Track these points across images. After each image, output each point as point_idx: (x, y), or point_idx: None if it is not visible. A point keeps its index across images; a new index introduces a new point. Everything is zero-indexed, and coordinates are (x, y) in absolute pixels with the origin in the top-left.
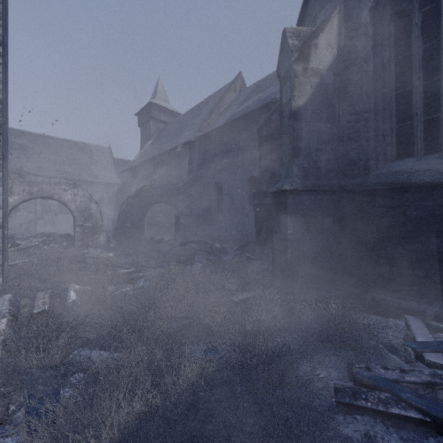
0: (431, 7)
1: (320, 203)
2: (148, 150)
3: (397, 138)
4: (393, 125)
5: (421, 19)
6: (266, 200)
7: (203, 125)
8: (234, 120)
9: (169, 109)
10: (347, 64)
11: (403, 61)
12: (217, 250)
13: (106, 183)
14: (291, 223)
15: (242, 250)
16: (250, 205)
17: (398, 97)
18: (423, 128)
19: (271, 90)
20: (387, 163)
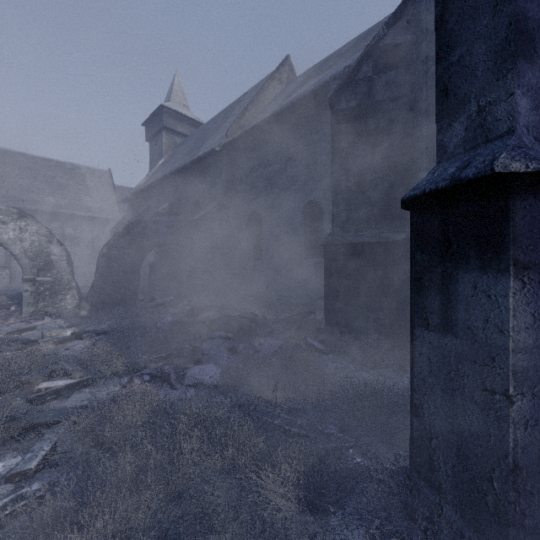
0: None
1: None
2: (157, 171)
3: None
4: None
5: None
6: (346, 236)
7: (233, 128)
8: (281, 111)
9: (189, 116)
10: None
11: None
12: (250, 330)
13: (102, 218)
14: (523, 307)
15: (297, 328)
16: (305, 249)
17: None
18: None
19: (339, 66)
20: None
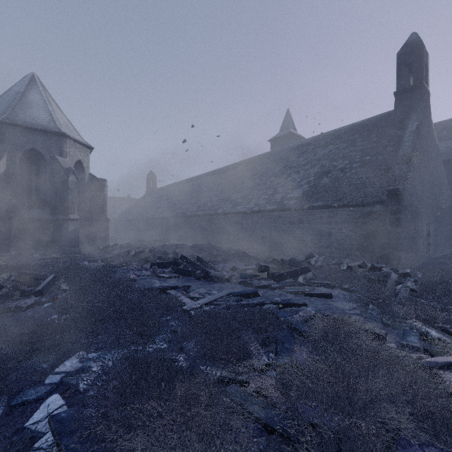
0: (38, 167)
1: (1, 222)
2: None
3: (28, 202)
4: (26, 198)
5: (35, 169)
6: None
7: None
8: None
9: None
10: (11, 174)
11: (30, 178)
12: None
13: None
14: None
15: None
16: None
17: (28, 189)
18: (36, 201)
19: None
20: (25, 210)
